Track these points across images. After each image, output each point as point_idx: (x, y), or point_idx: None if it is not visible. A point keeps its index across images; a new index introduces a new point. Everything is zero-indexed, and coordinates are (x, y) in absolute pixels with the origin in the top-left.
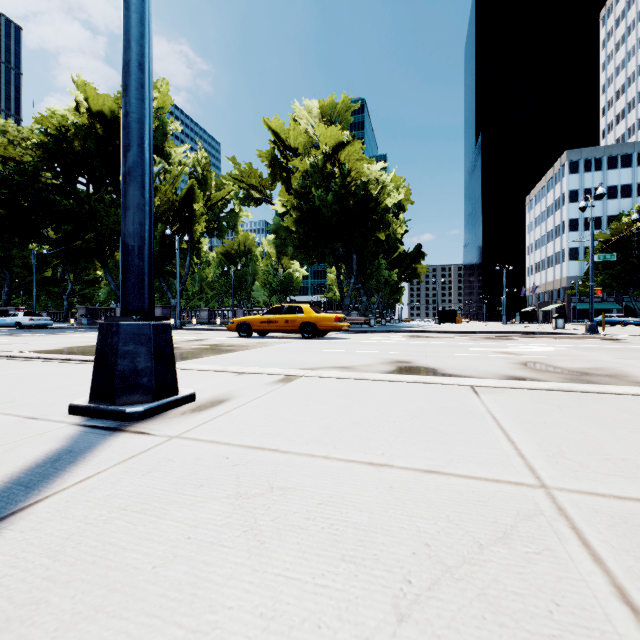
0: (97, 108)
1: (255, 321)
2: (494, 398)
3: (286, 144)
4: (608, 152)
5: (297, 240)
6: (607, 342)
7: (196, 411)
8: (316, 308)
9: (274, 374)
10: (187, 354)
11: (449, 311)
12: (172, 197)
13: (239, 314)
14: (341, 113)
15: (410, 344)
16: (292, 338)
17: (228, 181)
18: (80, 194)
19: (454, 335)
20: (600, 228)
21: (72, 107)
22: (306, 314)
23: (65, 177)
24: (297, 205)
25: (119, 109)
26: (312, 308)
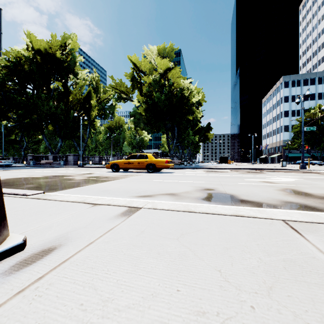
0: (37, 47)
1: (121, 163)
2: (322, 241)
3: (140, 69)
4: (303, 77)
5: (145, 119)
6: (317, 174)
7: (2, 277)
8: (155, 155)
9: (120, 205)
10: (75, 183)
11: (224, 157)
12: (79, 96)
13: (115, 159)
14: (169, 52)
15: (209, 176)
16: (142, 172)
17: (109, 88)
18: (28, 94)
19: (230, 170)
20: (299, 115)
21: (25, 48)
22: (149, 159)
23: (20, 85)
24: (145, 101)
25: (49, 48)
26: (153, 155)
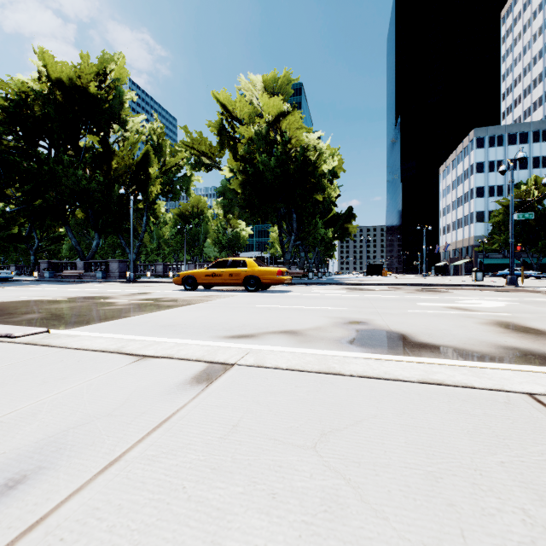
0: (56, 76)
1: (200, 274)
2: None
3: (233, 115)
4: (509, 130)
5: (243, 201)
6: (539, 295)
7: None
8: (259, 262)
9: (191, 359)
10: (115, 312)
11: (376, 265)
12: (129, 161)
13: (191, 268)
14: (282, 86)
15: (353, 298)
16: (236, 291)
17: (180, 148)
18: (40, 156)
19: (389, 287)
20: (502, 195)
21: (35, 77)
22: (250, 268)
23: (26, 140)
24: (243, 169)
25: (78, 78)
26: (256, 262)
